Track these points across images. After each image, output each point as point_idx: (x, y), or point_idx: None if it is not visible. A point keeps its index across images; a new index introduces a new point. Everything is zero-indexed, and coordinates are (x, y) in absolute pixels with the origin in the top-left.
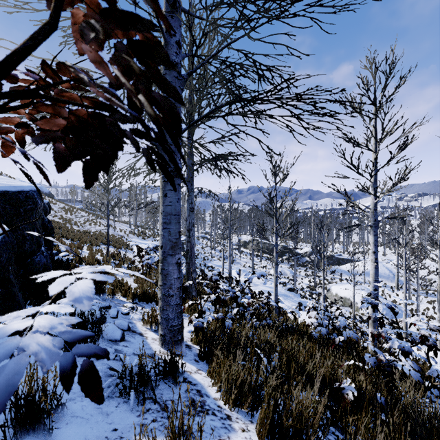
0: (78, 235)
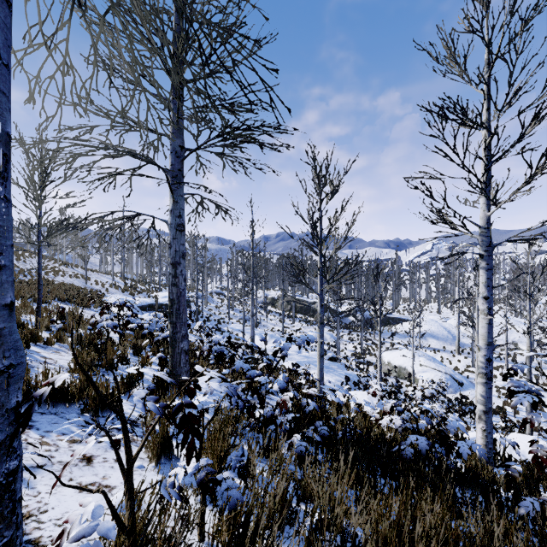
0: None
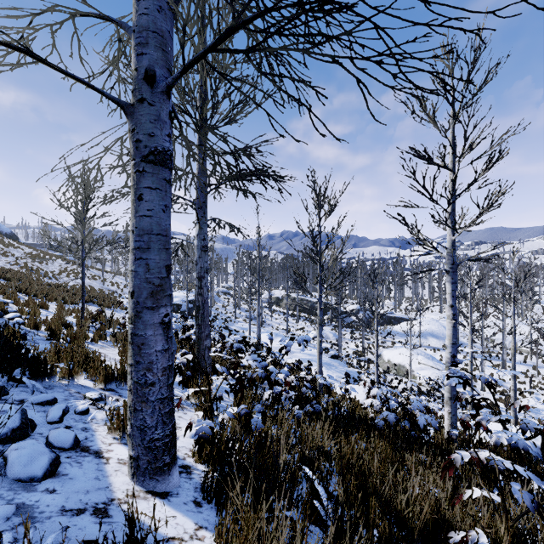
0: (44, 289)
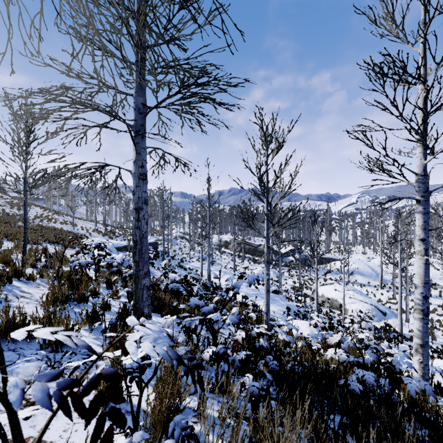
0: (8, 230)
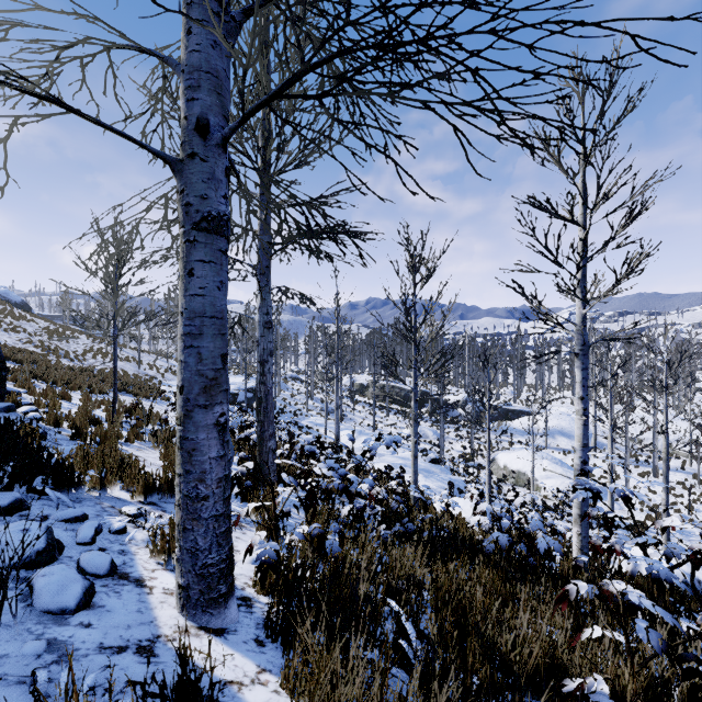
0: (66, 375)
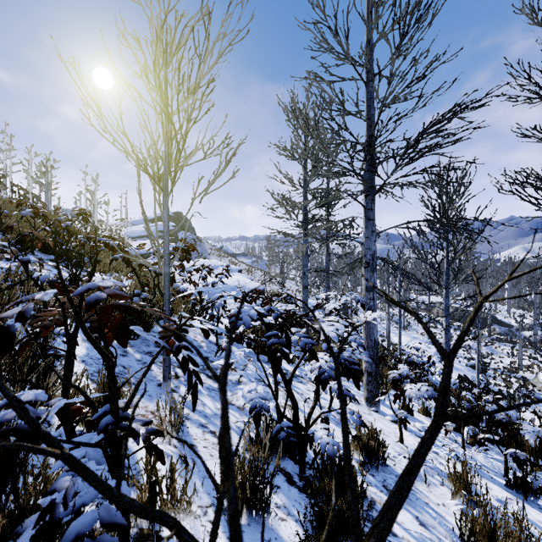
0: None
